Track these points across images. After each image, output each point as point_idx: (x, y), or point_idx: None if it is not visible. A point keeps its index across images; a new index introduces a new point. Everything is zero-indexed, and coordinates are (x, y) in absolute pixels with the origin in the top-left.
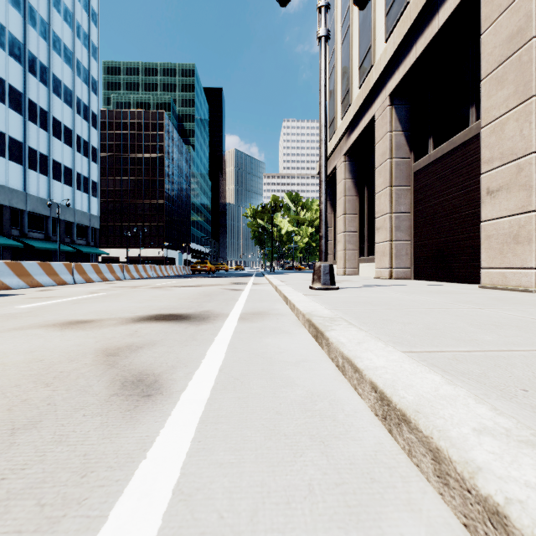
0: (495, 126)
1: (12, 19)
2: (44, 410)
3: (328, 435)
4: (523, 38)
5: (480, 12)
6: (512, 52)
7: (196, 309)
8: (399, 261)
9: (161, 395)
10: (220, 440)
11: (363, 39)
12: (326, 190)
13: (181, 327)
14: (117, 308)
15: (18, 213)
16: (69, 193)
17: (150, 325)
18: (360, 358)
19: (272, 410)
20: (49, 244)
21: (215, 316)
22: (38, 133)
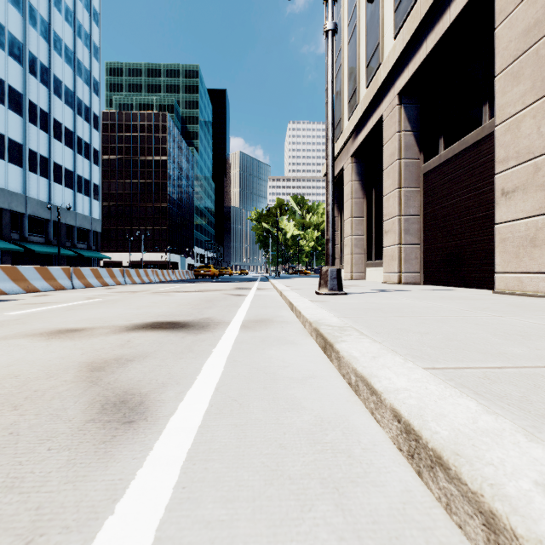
0: (510, 124)
1: (11, 18)
2: (3, 442)
3: (343, 478)
4: (541, 30)
5: (493, 6)
6: (528, 46)
7: (196, 316)
8: (409, 266)
9: (144, 422)
10: (210, 486)
11: (370, 37)
12: (333, 191)
13: (177, 337)
14: (112, 315)
15: (17, 217)
16: (70, 196)
17: (144, 334)
18: (377, 377)
19: (275, 442)
20: (50, 248)
21: (215, 324)
22: (38, 135)
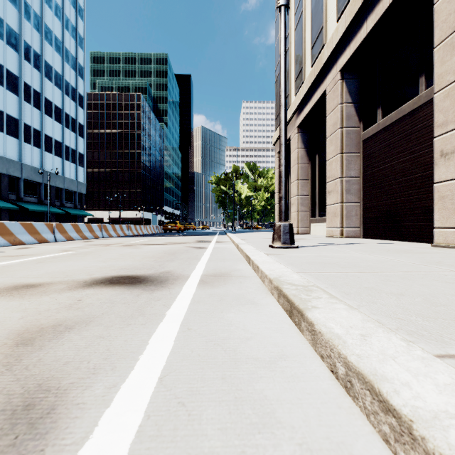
0: (449, 91)
1: (9, 13)
2: None
3: None
4: None
5: None
6: None
7: (156, 269)
8: (350, 221)
9: None
10: None
11: (315, 22)
12: (285, 153)
13: (132, 295)
14: (77, 268)
15: (14, 180)
16: (59, 163)
17: (99, 291)
18: (389, 382)
19: None
20: (42, 207)
21: (174, 279)
22: (32, 111)
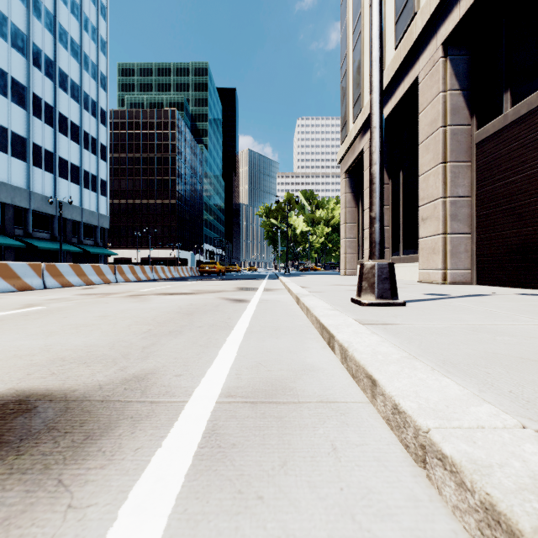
0: None
1: (14, 9)
2: None
3: None
4: None
5: None
6: None
7: (124, 366)
8: (456, 260)
9: None
10: None
11: None
12: (381, 142)
13: None
14: None
15: (21, 212)
16: (76, 192)
17: None
18: None
19: None
20: (54, 245)
21: (133, 423)
22: (43, 129)
